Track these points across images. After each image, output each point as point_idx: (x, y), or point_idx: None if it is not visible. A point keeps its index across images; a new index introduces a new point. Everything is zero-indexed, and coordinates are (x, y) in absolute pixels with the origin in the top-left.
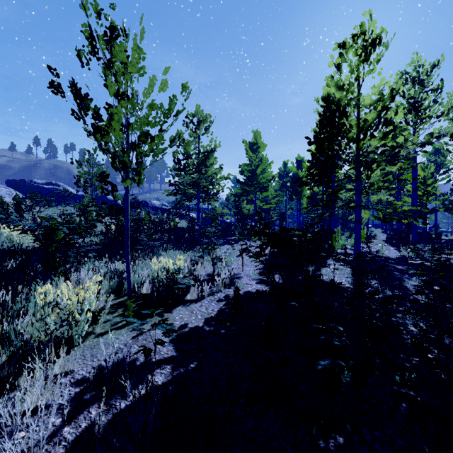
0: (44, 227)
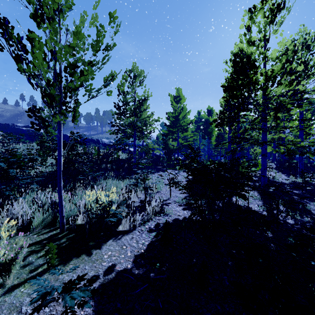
0: None
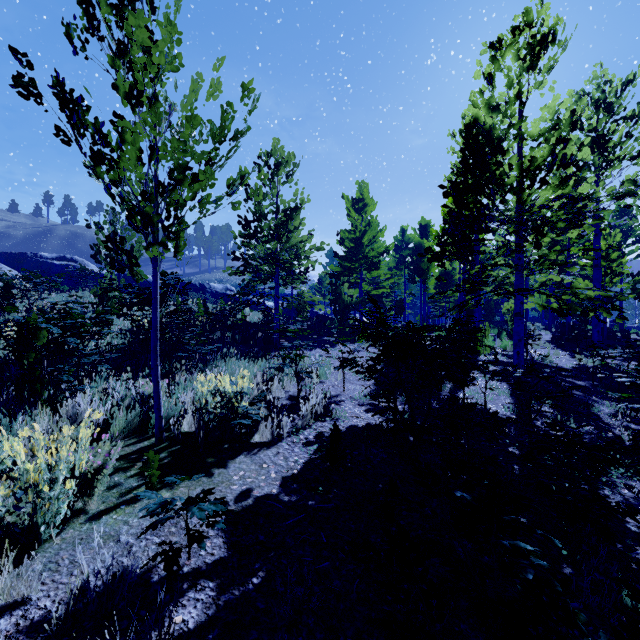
0: (20, 324)
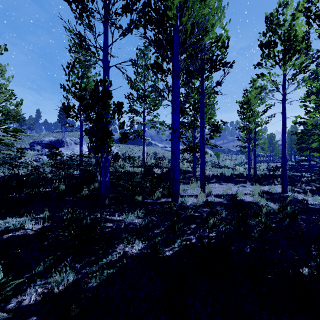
0: None
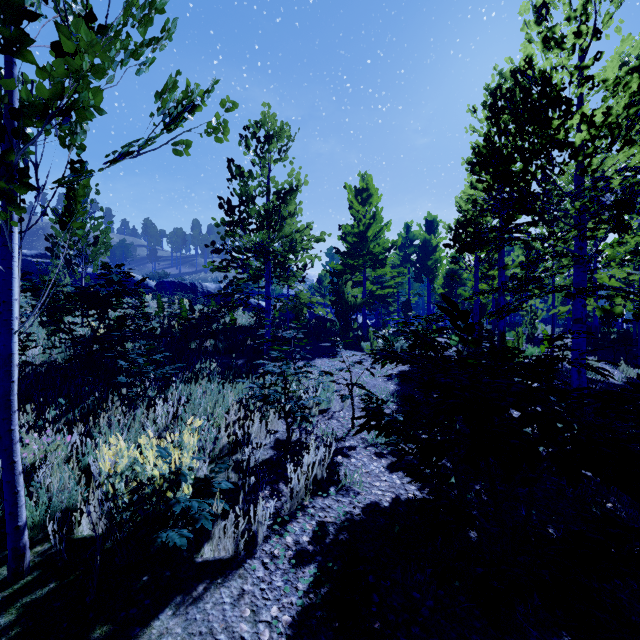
0: None
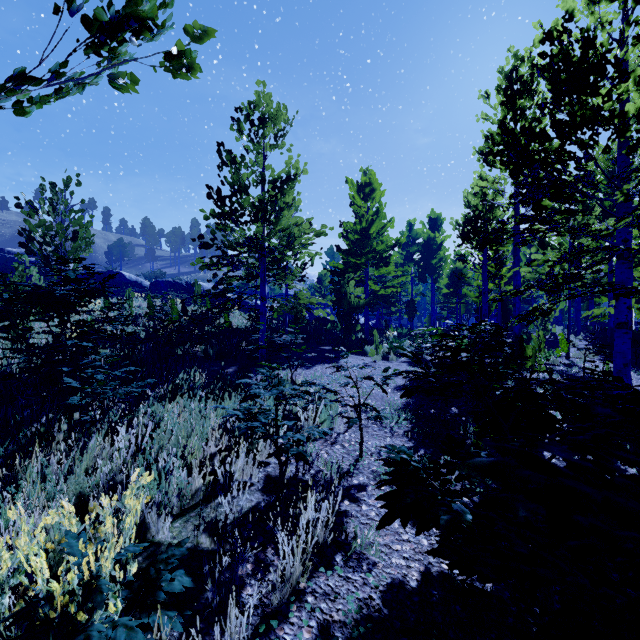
0: None
